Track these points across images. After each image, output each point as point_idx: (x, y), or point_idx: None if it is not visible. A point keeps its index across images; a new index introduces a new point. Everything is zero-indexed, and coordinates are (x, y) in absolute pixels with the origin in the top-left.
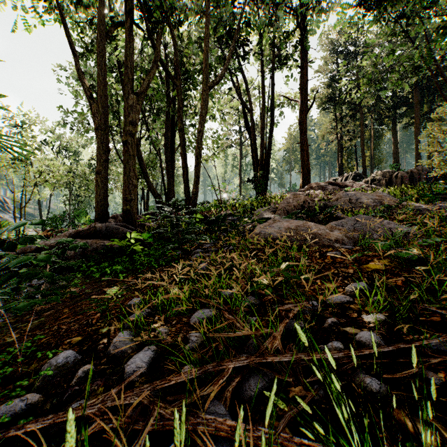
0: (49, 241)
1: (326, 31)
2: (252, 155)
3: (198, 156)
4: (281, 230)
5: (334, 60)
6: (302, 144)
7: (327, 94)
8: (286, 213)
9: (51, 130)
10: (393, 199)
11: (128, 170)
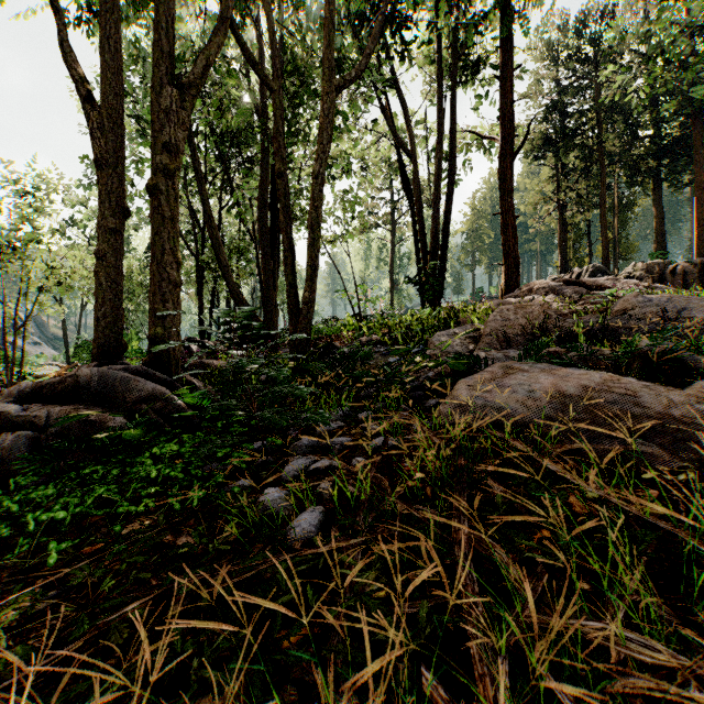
0: None
1: (538, 28)
2: (414, 236)
3: (315, 224)
4: (535, 398)
5: (553, 75)
6: (504, 214)
7: (540, 134)
8: (502, 342)
9: (82, 202)
10: None
11: (159, 250)
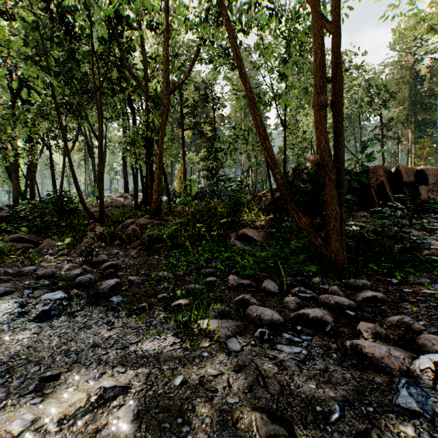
0: (1, 214)
1: None
2: (93, 171)
3: (62, 182)
4: (92, 211)
5: None
6: (124, 170)
7: None
8: None
9: None
10: (131, 204)
11: (33, 189)
